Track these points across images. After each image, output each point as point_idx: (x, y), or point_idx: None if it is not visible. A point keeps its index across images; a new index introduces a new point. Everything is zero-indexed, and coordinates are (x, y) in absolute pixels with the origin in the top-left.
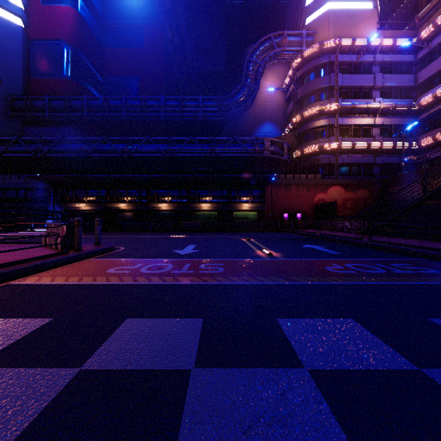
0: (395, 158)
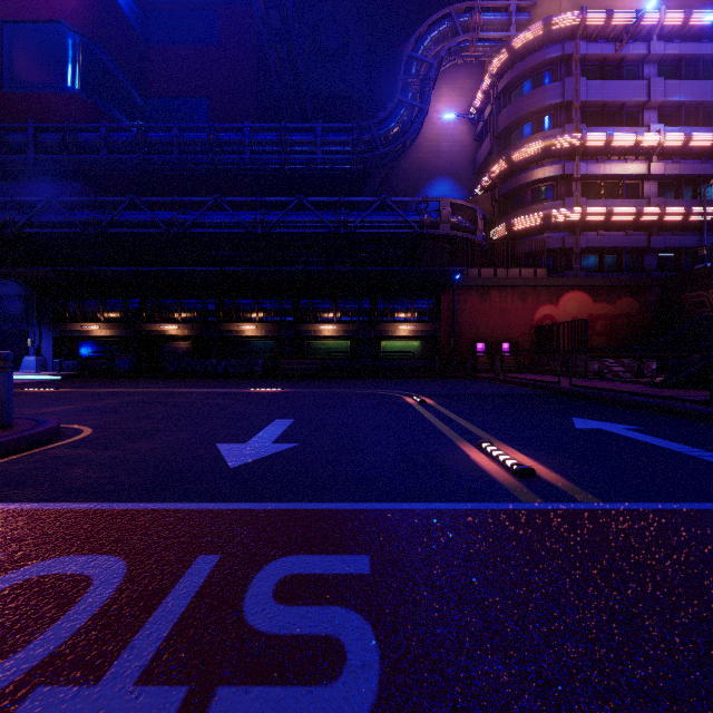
0: (688, 238)
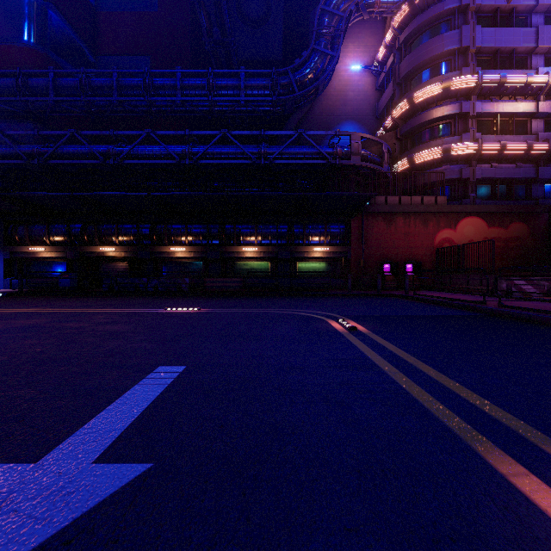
0: None
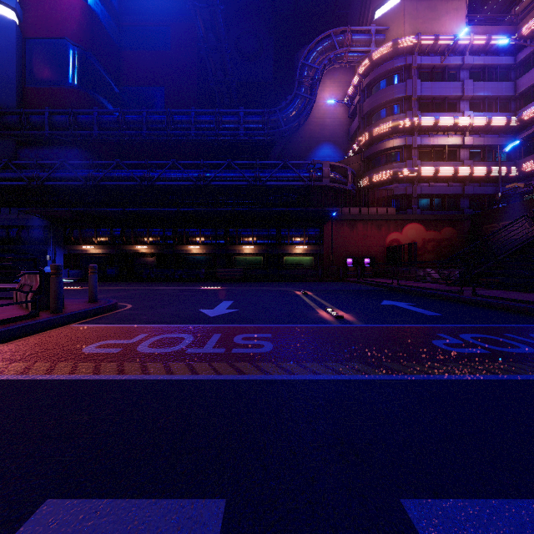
0: (489, 187)
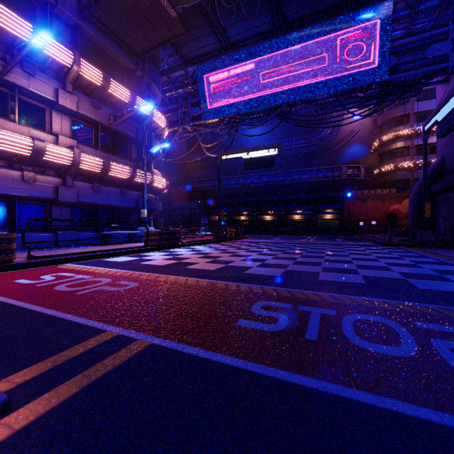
0: None
